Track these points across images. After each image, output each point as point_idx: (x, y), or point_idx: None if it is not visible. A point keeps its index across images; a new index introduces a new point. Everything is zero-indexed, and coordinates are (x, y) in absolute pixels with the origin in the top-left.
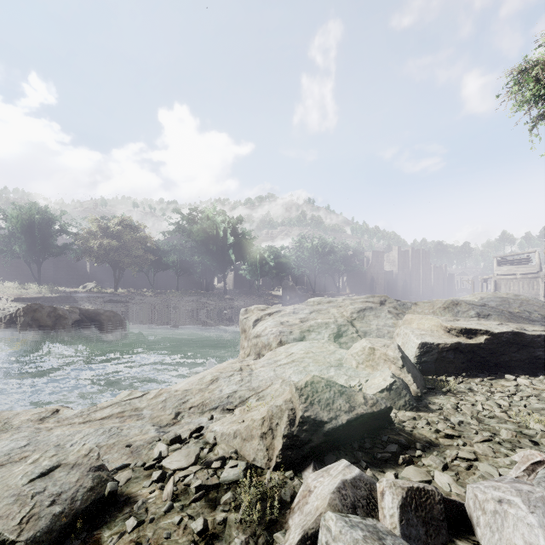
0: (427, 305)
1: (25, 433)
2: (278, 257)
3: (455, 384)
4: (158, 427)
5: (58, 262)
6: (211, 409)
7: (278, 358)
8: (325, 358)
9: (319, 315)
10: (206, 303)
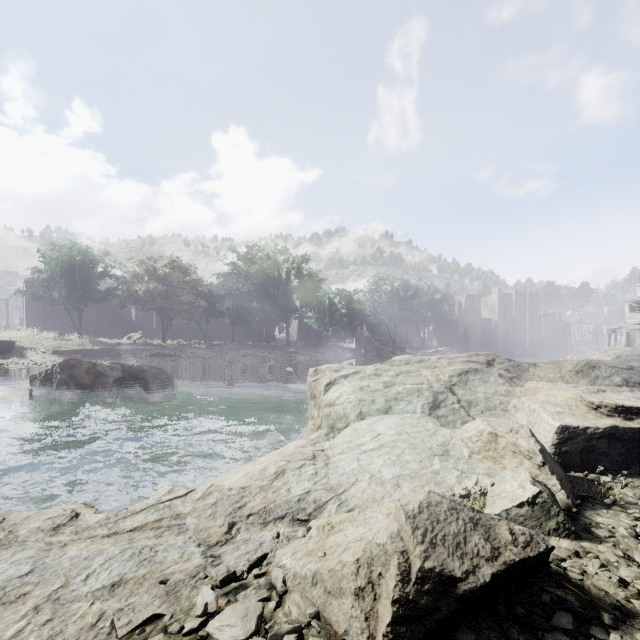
0: (552, 367)
1: (31, 552)
2: (350, 303)
3: (620, 491)
4: (206, 546)
5: (101, 310)
6: (276, 518)
7: (361, 441)
8: (424, 443)
9: (408, 378)
10: (266, 357)
